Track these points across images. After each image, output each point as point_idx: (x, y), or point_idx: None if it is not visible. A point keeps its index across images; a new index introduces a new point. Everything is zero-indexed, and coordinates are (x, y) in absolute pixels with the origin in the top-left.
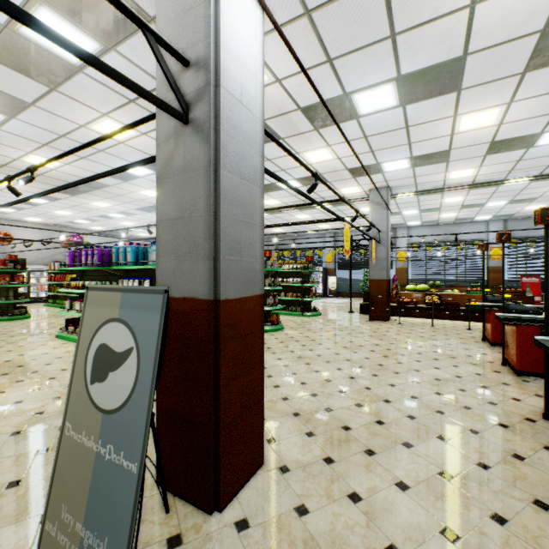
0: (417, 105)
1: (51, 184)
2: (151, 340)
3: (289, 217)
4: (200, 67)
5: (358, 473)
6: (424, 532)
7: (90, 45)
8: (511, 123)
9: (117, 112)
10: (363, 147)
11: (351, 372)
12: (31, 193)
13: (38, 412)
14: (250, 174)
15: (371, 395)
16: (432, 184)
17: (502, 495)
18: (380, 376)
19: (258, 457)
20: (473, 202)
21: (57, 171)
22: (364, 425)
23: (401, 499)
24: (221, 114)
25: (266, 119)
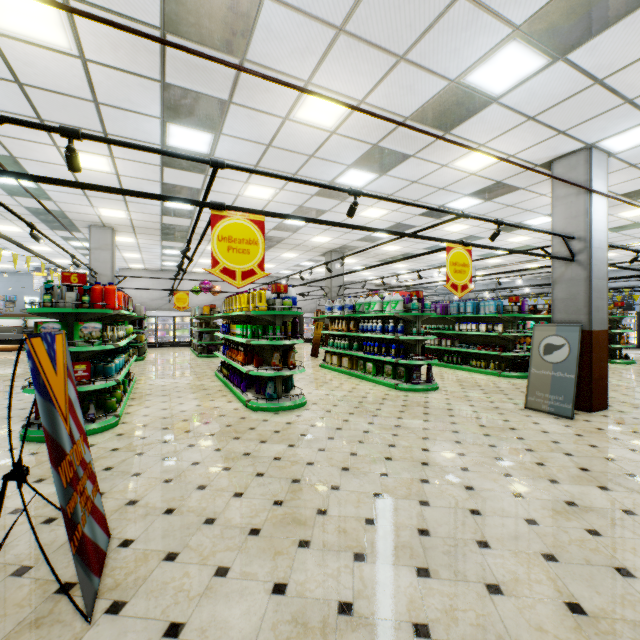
0: None
1: (381, 258)
2: (575, 340)
3: None
4: (580, 240)
5: None
6: None
7: (477, 202)
8: None
9: (466, 221)
10: None
11: None
12: (361, 264)
13: (459, 384)
14: (602, 276)
15: None
16: None
17: None
18: None
19: (605, 404)
20: None
21: (394, 251)
22: None
23: None
24: (592, 258)
25: None
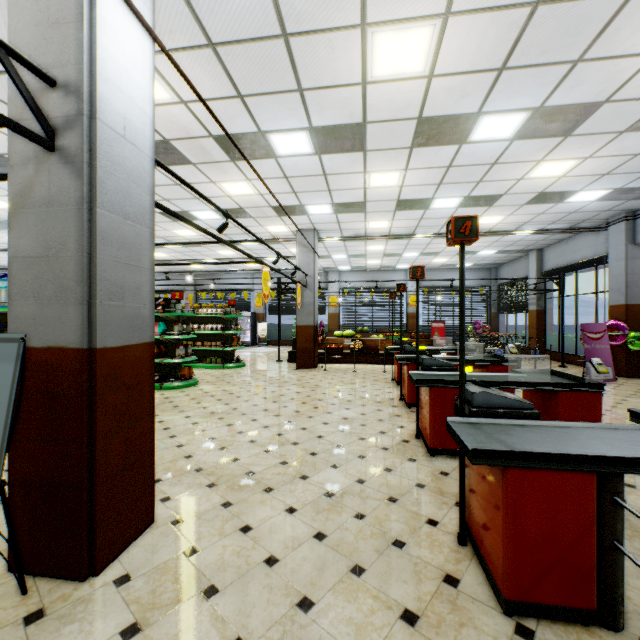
0: (331, 156)
1: None
2: (2, 392)
3: (209, 252)
4: (70, 92)
5: (254, 509)
6: (300, 539)
7: None
8: (410, 187)
9: None
10: (285, 186)
11: (266, 422)
12: None
13: None
14: (136, 214)
15: (282, 440)
16: (356, 231)
17: (368, 499)
18: (294, 421)
19: (147, 515)
20: (392, 251)
21: None
22: (269, 467)
23: (287, 521)
24: (98, 149)
25: (171, 139)
